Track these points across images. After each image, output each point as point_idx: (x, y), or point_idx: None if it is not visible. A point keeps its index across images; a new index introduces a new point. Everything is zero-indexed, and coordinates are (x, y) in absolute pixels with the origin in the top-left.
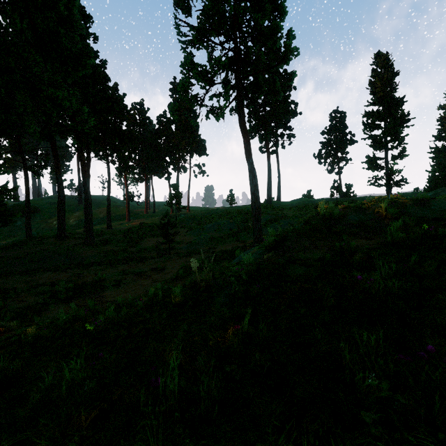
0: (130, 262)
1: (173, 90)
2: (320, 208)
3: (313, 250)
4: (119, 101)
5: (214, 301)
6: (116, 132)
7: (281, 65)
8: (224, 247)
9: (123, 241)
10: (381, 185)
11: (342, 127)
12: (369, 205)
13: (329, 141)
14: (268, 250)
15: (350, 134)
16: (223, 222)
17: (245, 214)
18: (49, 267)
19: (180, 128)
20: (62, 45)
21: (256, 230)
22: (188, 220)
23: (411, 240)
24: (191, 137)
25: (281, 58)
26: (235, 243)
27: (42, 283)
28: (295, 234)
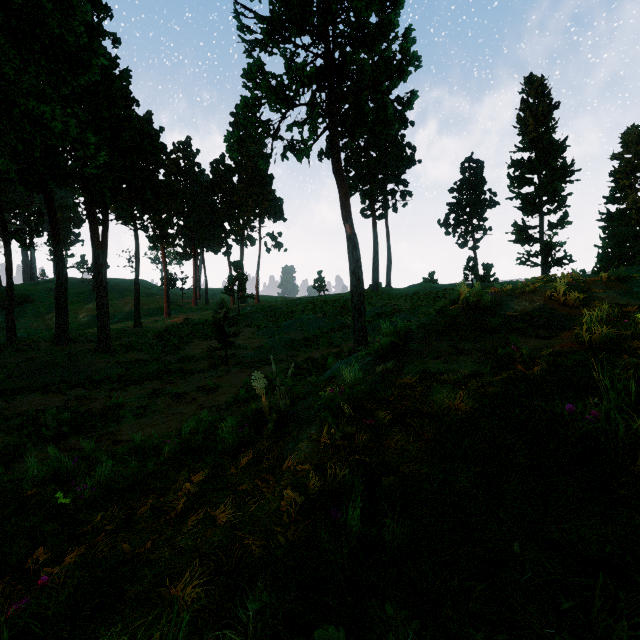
0: (166, 377)
1: (235, 125)
2: (458, 292)
3: (457, 356)
4: (152, 136)
5: (292, 448)
6: (147, 183)
7: (395, 80)
8: (309, 354)
9: (157, 346)
10: (535, 265)
11: (478, 183)
12: (535, 287)
13: (461, 201)
14: (381, 357)
15: (490, 192)
16: (308, 318)
17: (341, 306)
18: (38, 386)
19: (244, 180)
20: (49, 30)
21: (357, 328)
22: (257, 315)
23: (624, 339)
24: (262, 194)
25: (396, 68)
26: (327, 348)
27: (21, 413)
28: (424, 331)
